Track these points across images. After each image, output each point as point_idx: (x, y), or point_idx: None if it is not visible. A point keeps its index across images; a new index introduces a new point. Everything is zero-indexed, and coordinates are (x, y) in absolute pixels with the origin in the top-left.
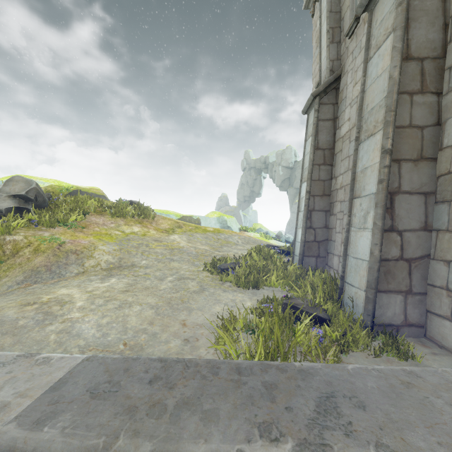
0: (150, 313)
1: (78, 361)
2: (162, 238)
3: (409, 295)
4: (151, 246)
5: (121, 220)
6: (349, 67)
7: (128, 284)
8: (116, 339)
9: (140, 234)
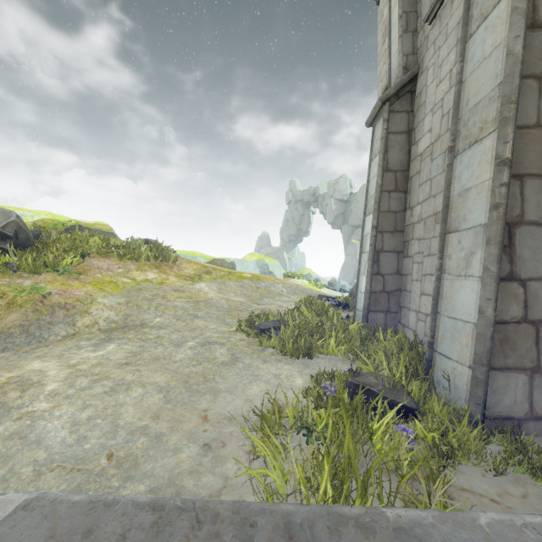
0: (157, 400)
1: (8, 510)
2: (185, 287)
3: (536, 374)
4: (169, 298)
5: (133, 264)
6: (430, 62)
7: (130, 353)
8: (97, 447)
9: (156, 281)
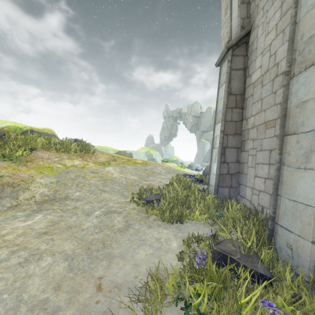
0: (61, 269)
1: None
2: (98, 170)
3: None
4: (87, 178)
5: (65, 155)
6: (260, 21)
7: (51, 223)
8: None
9: (79, 166)
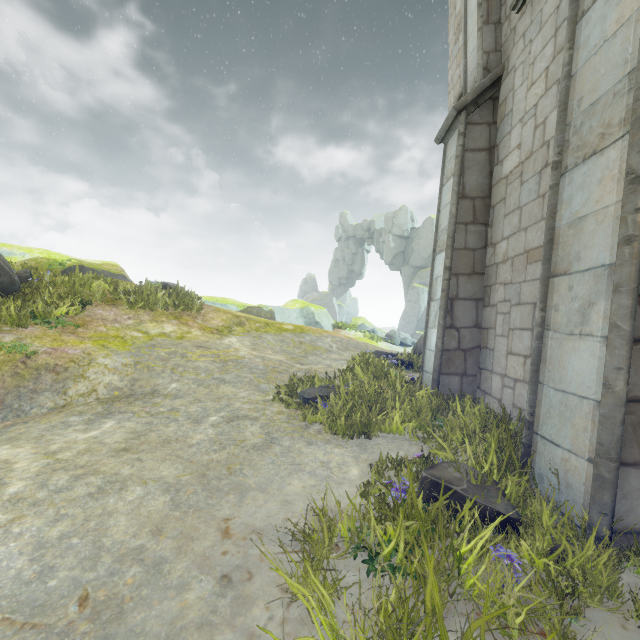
0: (161, 505)
1: None
2: (211, 342)
3: None
4: (190, 357)
5: (146, 314)
6: (519, 59)
7: (132, 434)
8: (67, 584)
9: (174, 336)
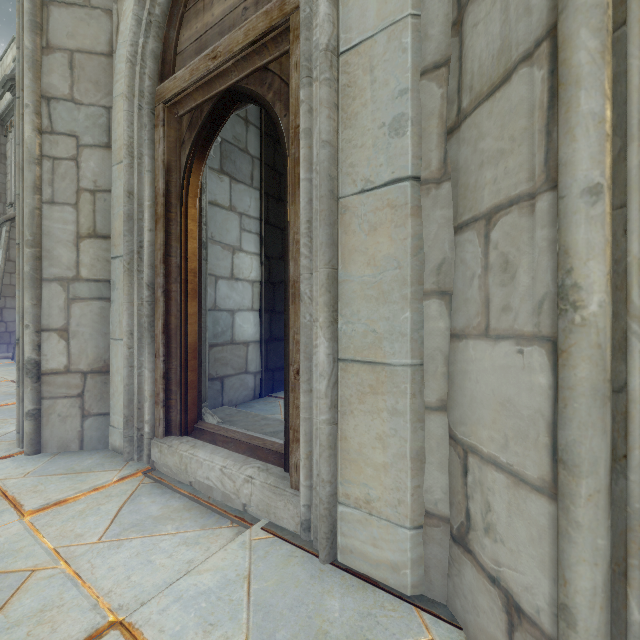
0: None
1: None
2: None
3: (10, 344)
4: None
5: None
6: None
7: None
8: None
9: None
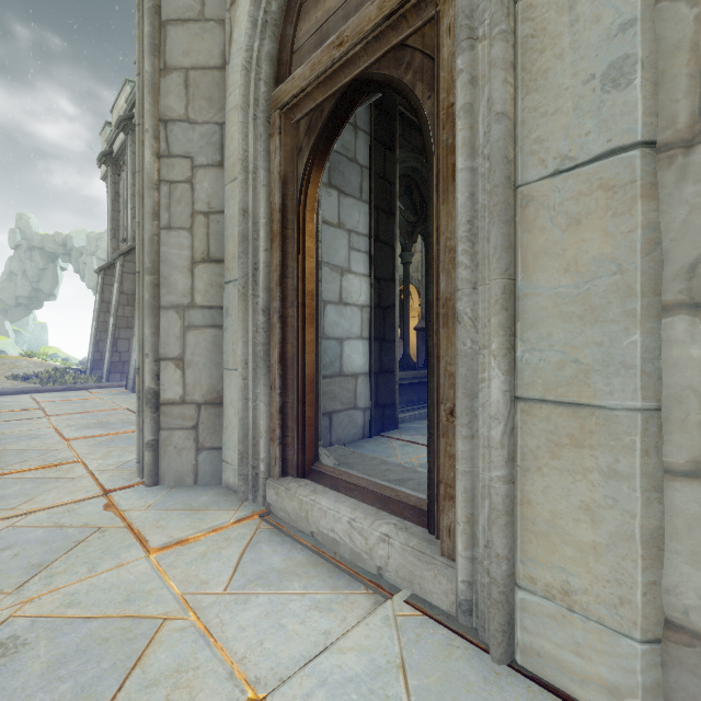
0: None
1: None
2: None
3: (123, 374)
4: None
5: None
6: None
7: None
8: None
9: None
